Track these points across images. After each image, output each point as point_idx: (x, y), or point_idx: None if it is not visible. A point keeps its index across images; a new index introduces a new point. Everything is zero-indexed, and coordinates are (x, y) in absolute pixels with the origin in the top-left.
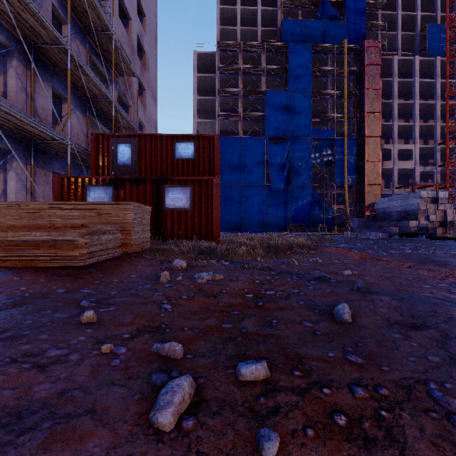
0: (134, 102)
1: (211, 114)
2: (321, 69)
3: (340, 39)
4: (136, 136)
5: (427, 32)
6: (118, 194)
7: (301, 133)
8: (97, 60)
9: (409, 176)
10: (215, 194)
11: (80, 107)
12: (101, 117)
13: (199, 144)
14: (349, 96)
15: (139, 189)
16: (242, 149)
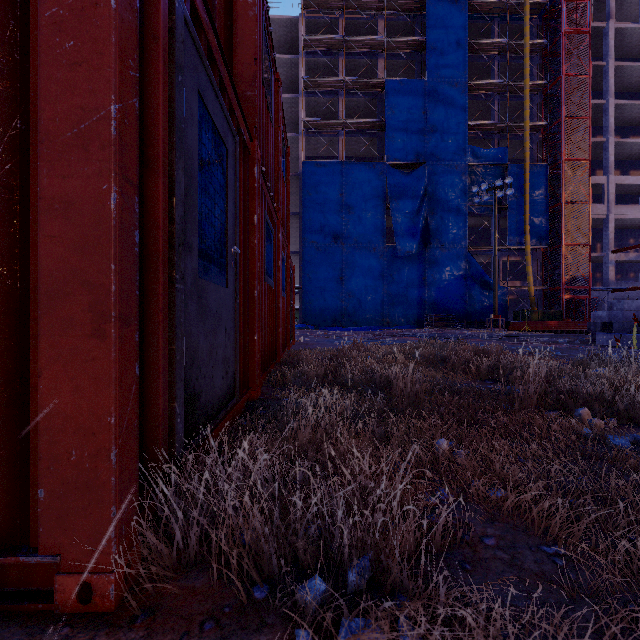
0: None
1: (293, 129)
2: (483, 43)
3: None
4: None
5: None
6: None
7: (449, 155)
8: None
9: (628, 233)
10: None
11: None
12: None
13: None
14: (531, 92)
15: None
16: (345, 184)
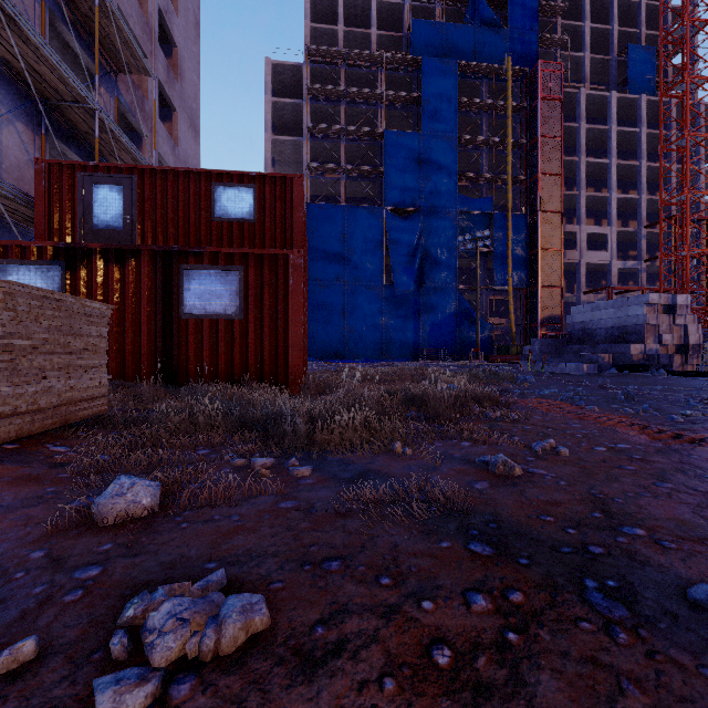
0: (152, 129)
1: (296, 167)
2: (472, 102)
3: (501, 58)
4: (133, 170)
5: (628, 56)
6: (75, 282)
7: (441, 203)
8: (68, 33)
9: (601, 275)
10: (292, 285)
11: (25, 115)
12: (78, 143)
13: (264, 193)
14: (514, 147)
15: (123, 273)
16: (347, 226)
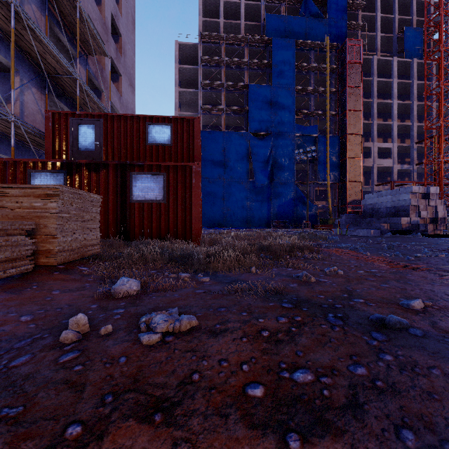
0: (107, 87)
1: (194, 107)
2: (304, 65)
3: (323, 37)
4: (101, 116)
5: (404, 34)
6: (72, 182)
7: (285, 129)
8: (60, 33)
9: (387, 174)
10: (194, 183)
11: (36, 83)
12: (66, 98)
13: (177, 128)
14: (331, 94)
15: (99, 177)
16: (225, 144)
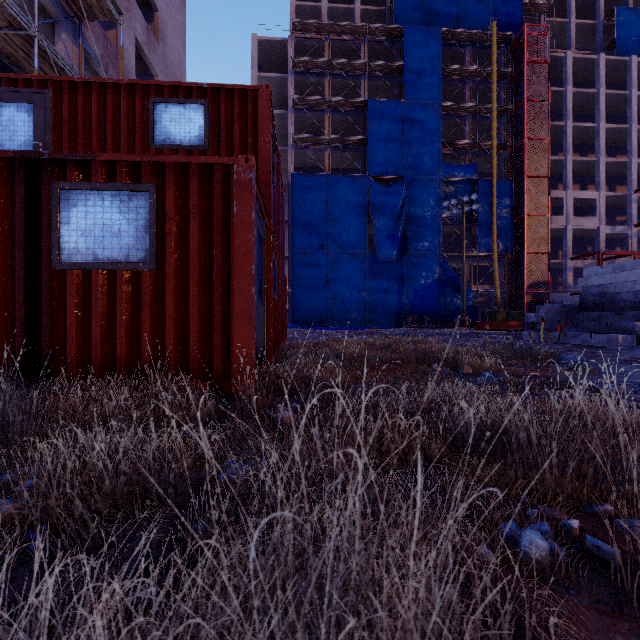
0: None
1: (282, 141)
2: (456, 69)
3: (484, 26)
4: (47, 83)
5: (616, 19)
6: None
7: (425, 170)
8: None
9: (587, 241)
10: (236, 215)
11: None
12: None
13: (219, 111)
14: (499, 114)
15: None
16: (330, 195)
